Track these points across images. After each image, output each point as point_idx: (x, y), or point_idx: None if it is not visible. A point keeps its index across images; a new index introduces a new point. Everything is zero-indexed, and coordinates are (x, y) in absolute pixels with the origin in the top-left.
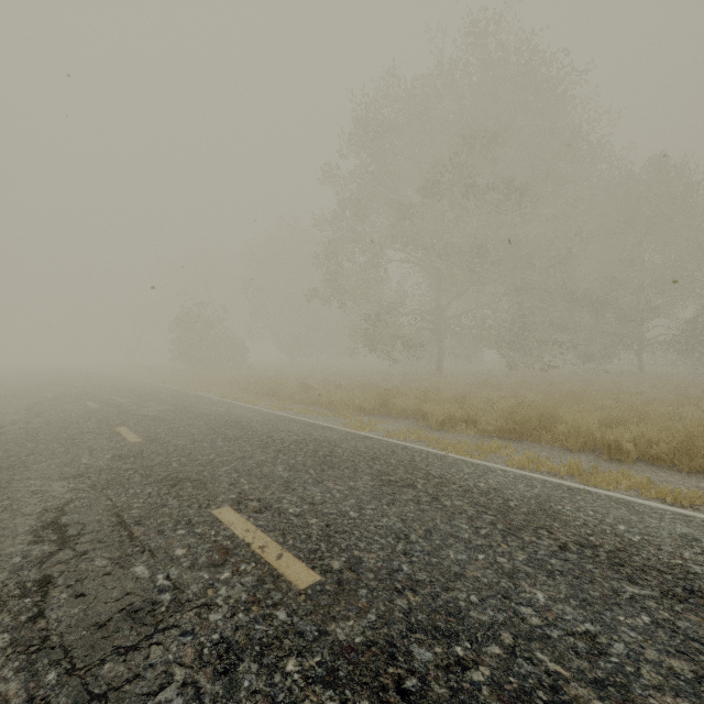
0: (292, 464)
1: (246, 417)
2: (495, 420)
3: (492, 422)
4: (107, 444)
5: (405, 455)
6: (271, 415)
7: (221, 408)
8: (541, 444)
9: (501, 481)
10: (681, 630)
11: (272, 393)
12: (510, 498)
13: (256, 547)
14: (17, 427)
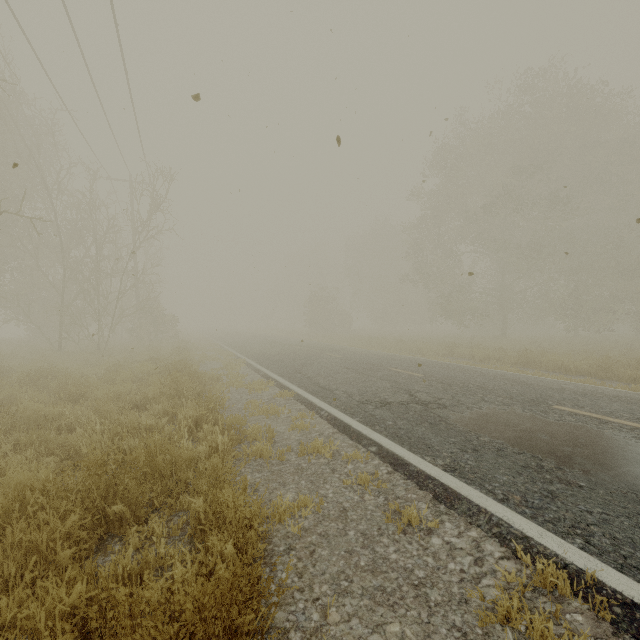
0: (408, 364)
1: (376, 353)
2: (513, 358)
3: (511, 359)
4: (332, 357)
5: (455, 365)
6: (387, 353)
7: (360, 350)
8: (535, 369)
9: (492, 371)
10: (508, 383)
11: (380, 345)
12: (491, 373)
13: (406, 372)
14: (285, 352)
